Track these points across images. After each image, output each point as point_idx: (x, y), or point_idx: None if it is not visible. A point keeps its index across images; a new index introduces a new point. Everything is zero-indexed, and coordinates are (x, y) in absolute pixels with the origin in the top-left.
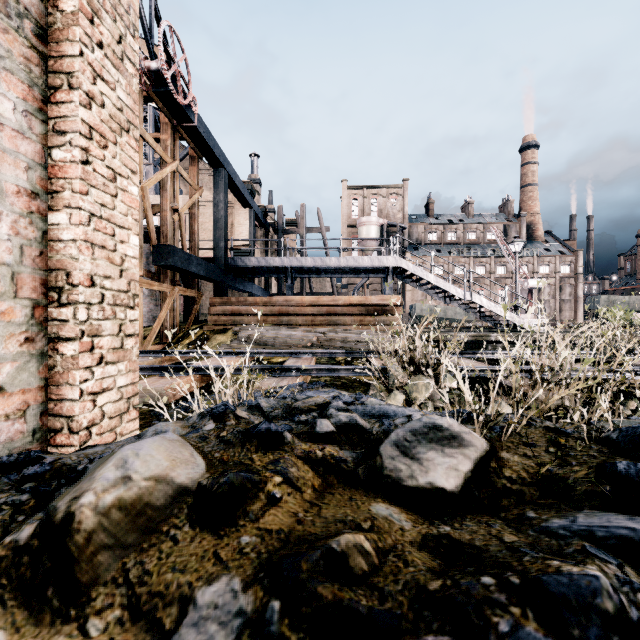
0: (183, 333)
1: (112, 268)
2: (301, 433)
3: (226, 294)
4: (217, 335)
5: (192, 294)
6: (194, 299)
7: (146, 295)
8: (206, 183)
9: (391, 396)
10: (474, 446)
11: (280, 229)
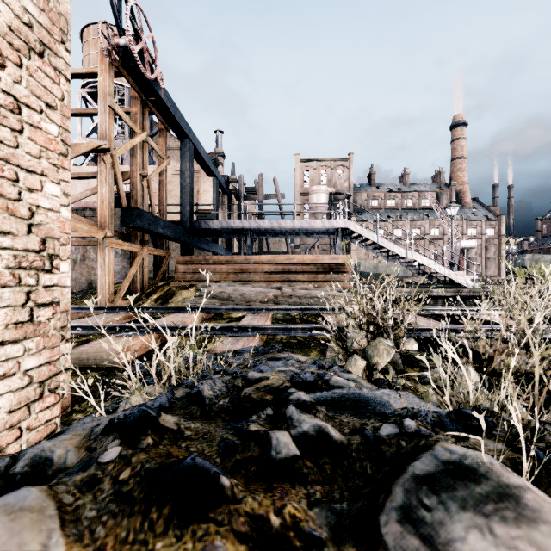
0: (152, 289)
1: (13, 222)
2: (248, 460)
3: (192, 253)
4: (182, 291)
5: (160, 253)
6: (162, 258)
7: (120, 254)
8: (176, 156)
9: (351, 362)
10: (547, 523)
11: (241, 196)
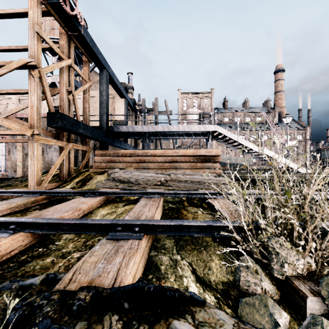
0: (76, 174)
1: None
2: None
3: (107, 149)
4: (98, 175)
5: (84, 148)
6: (86, 152)
7: (57, 149)
8: None
9: None
10: None
11: (143, 112)
